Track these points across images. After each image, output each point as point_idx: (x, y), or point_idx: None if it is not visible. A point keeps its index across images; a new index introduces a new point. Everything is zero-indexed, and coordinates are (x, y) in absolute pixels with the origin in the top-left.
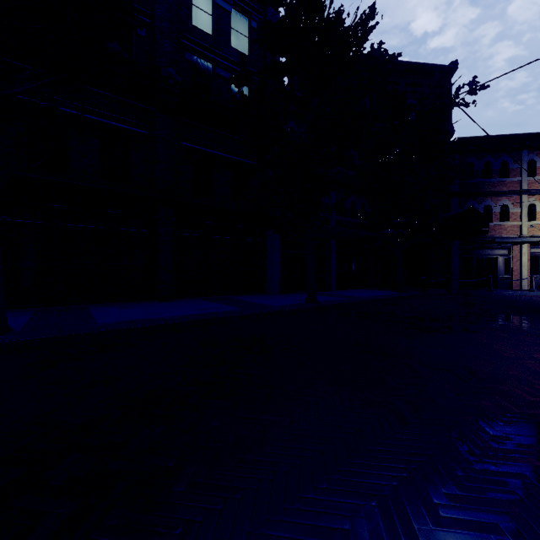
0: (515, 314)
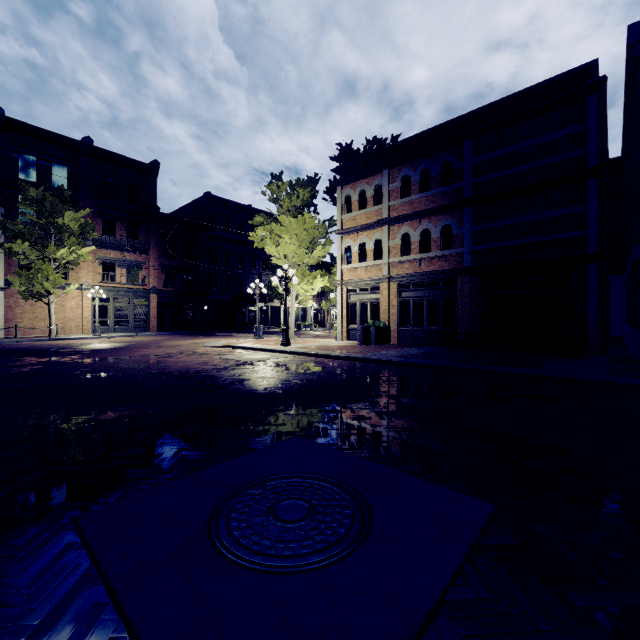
0: (21, 356)
